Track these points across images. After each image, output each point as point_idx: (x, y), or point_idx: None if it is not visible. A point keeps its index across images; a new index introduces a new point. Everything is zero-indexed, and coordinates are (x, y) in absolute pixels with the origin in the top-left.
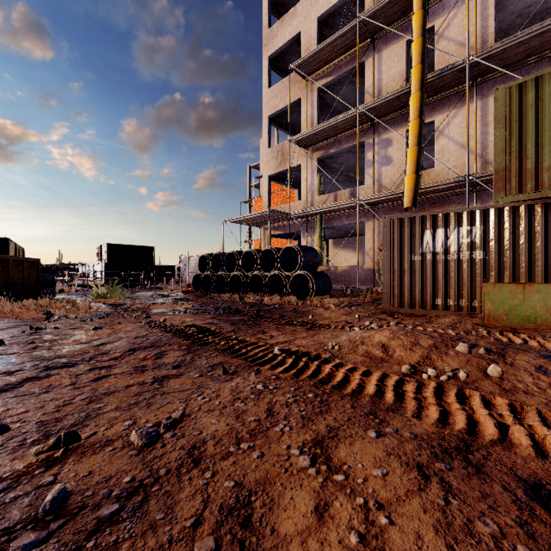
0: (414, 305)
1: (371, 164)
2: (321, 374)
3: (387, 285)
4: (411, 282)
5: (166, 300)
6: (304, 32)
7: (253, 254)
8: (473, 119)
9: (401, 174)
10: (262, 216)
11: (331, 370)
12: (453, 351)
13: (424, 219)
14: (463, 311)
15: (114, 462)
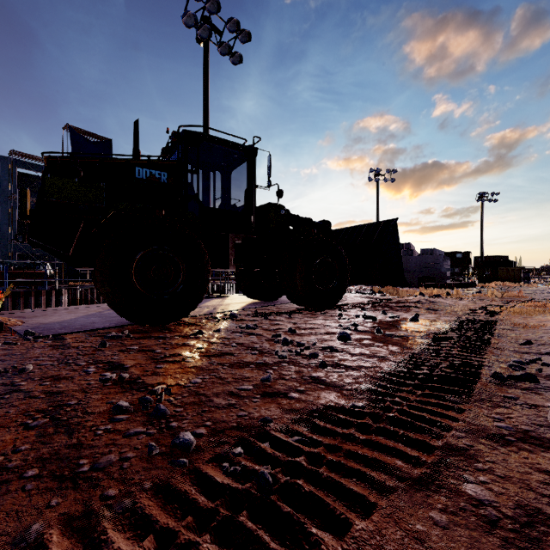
0: None
1: None
2: None
3: None
4: None
5: None
6: None
7: None
8: None
9: None
10: None
11: None
12: None
13: None
14: None
15: None
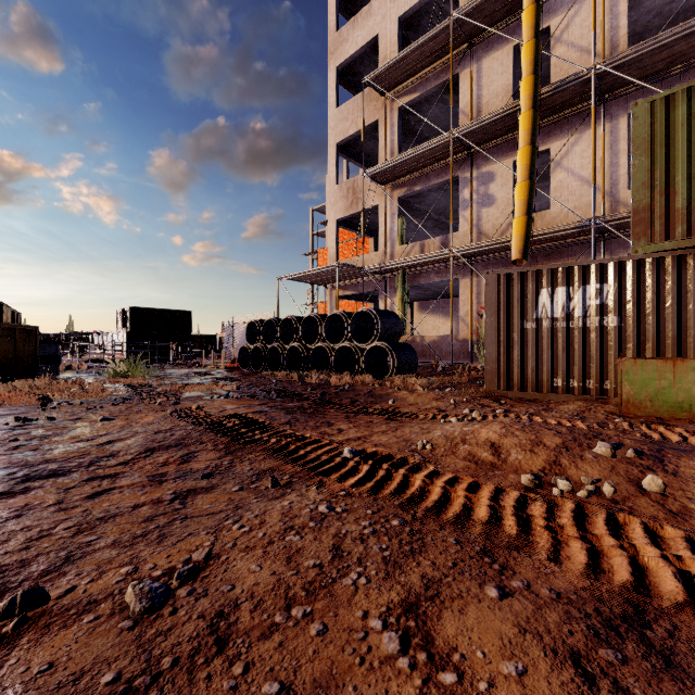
0: (526, 386)
1: (468, 204)
2: (410, 489)
3: (491, 361)
4: (522, 357)
5: (204, 380)
6: (382, 36)
7: (316, 320)
8: (600, 146)
9: (507, 217)
10: (327, 272)
11: (423, 483)
12: (590, 454)
13: (540, 274)
14: (591, 394)
15: (92, 644)
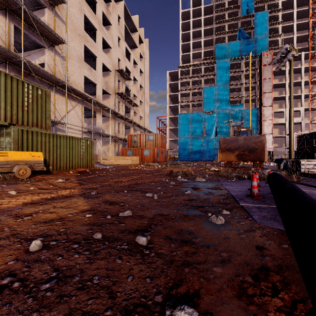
0: None
1: None
2: None
3: None
4: None
5: None
6: None
7: None
8: None
9: None
10: None
11: None
12: None
13: None
14: None
15: None
